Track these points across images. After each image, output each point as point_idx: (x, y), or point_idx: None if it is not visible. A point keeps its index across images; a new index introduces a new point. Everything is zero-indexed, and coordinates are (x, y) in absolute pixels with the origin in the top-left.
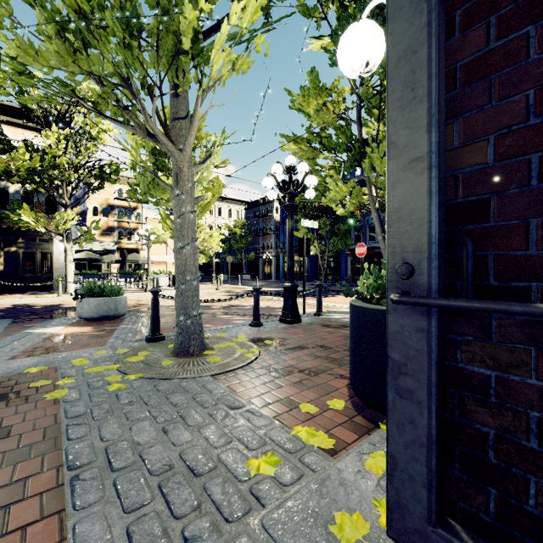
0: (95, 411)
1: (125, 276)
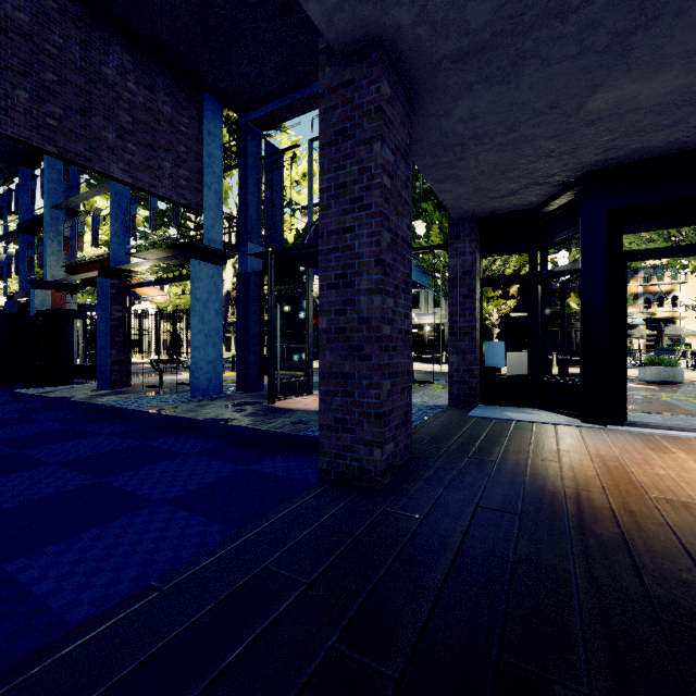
0: (689, 405)
1: (661, 352)
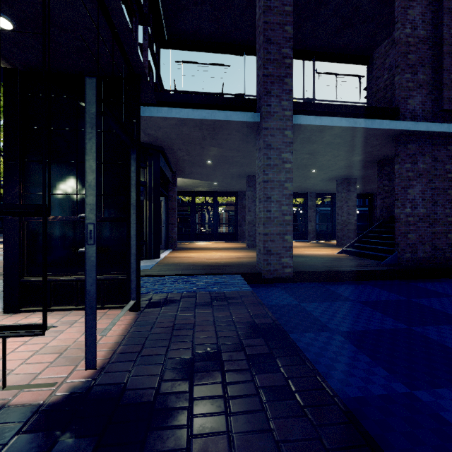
0: None
1: None
